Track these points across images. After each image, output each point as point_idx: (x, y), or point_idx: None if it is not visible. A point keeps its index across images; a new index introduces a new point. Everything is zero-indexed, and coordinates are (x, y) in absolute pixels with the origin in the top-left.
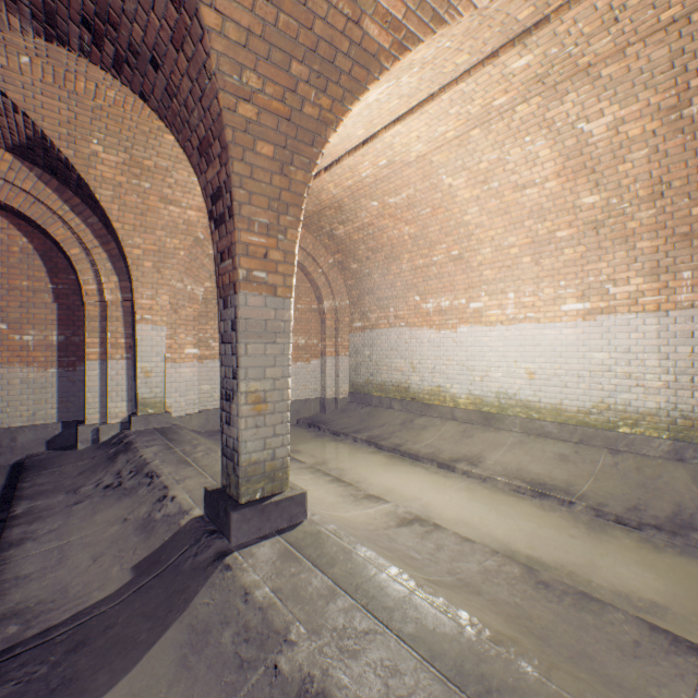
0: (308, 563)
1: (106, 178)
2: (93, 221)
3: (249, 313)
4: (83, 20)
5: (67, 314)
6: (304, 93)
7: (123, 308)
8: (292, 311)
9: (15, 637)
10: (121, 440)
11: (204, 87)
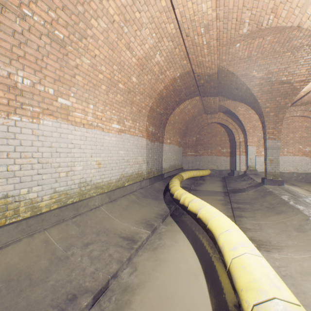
0: (277, 187)
1: (240, 113)
2: (237, 122)
3: (268, 144)
4: (239, 99)
5: (231, 145)
6: (280, 101)
7: (244, 142)
8: (279, 143)
9: (232, 188)
10: (244, 174)
11: (259, 108)
